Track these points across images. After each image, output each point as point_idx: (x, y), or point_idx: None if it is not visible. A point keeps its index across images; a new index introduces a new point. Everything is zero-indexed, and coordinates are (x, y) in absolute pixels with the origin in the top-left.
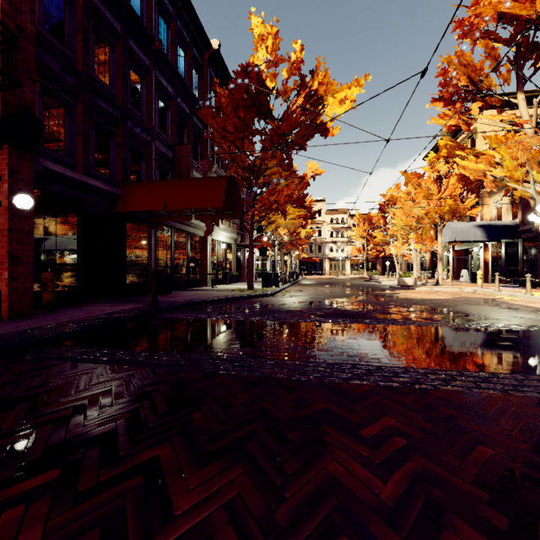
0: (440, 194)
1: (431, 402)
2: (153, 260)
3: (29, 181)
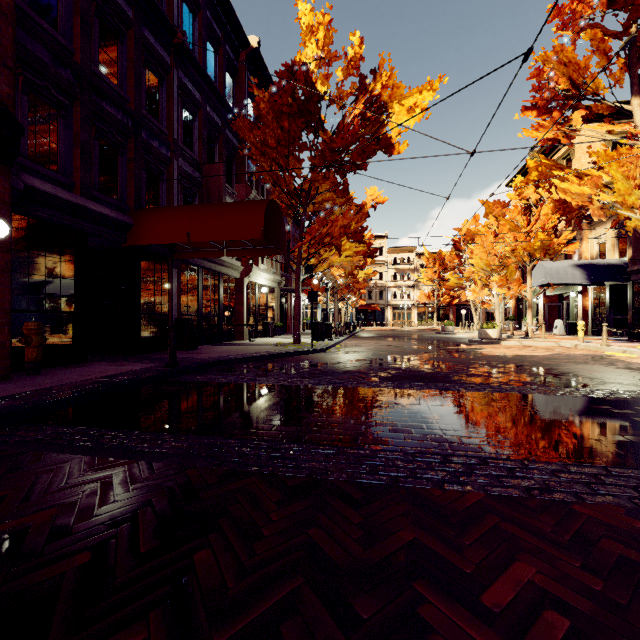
0: (530, 227)
1: (582, 529)
2: (175, 307)
3: (4, 202)
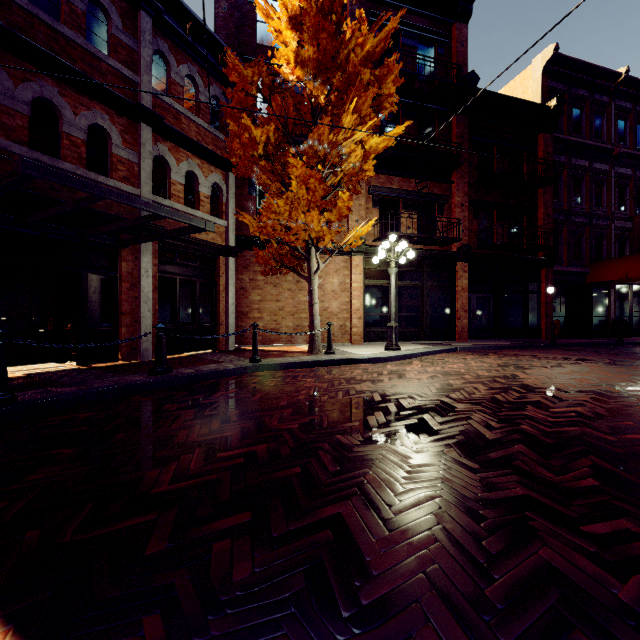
0: None
1: None
2: (611, 312)
3: (551, 280)
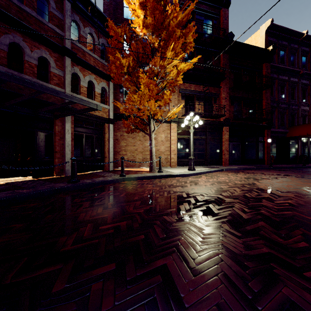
0: None
1: None
2: (299, 151)
3: (269, 135)
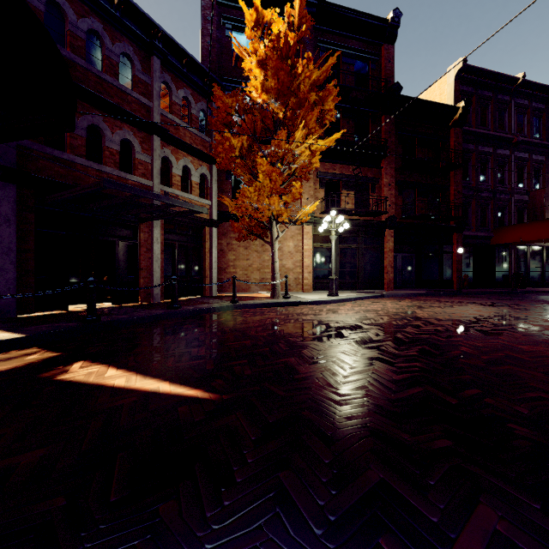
0: None
1: None
2: (512, 268)
3: (461, 243)
